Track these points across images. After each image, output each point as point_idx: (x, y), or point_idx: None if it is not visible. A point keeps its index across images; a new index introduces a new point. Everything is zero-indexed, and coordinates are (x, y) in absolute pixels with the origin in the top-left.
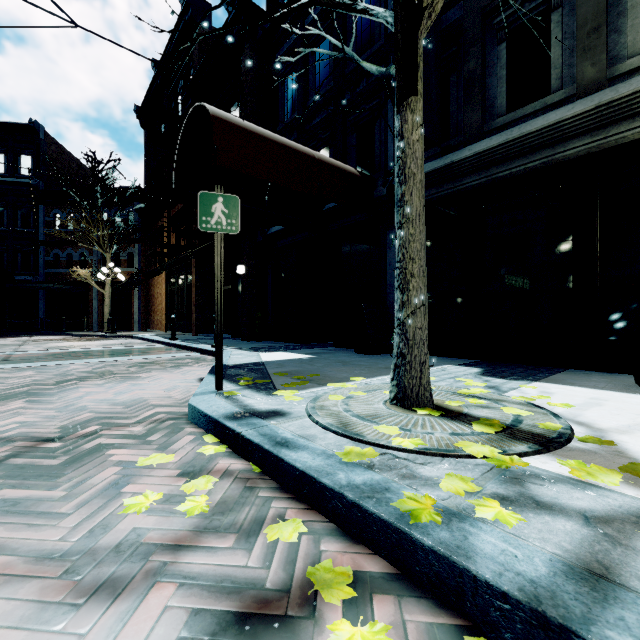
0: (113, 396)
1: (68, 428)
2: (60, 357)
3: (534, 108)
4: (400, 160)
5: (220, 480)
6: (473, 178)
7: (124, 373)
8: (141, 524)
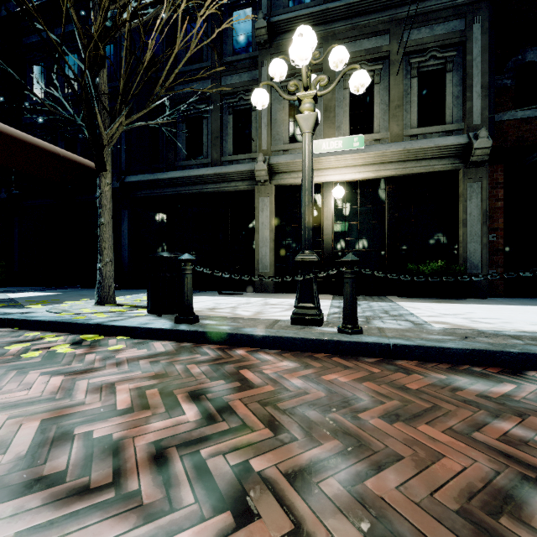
0: None
1: None
2: None
3: (197, 163)
4: (99, 197)
5: None
6: (169, 190)
7: None
8: None
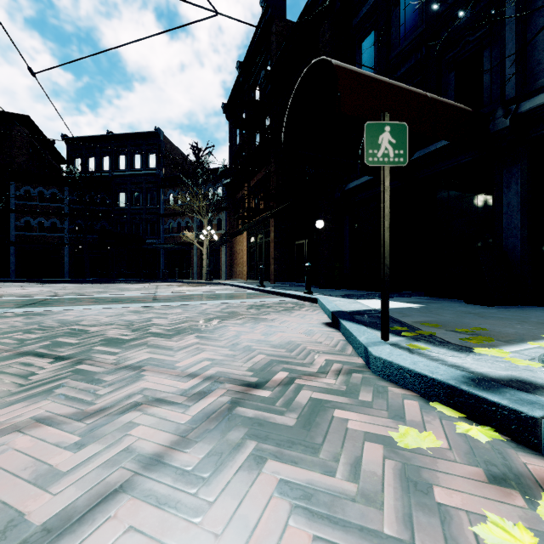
0: (263, 337)
1: (257, 371)
2: (189, 298)
3: None
4: None
5: None
6: None
7: (249, 314)
8: None
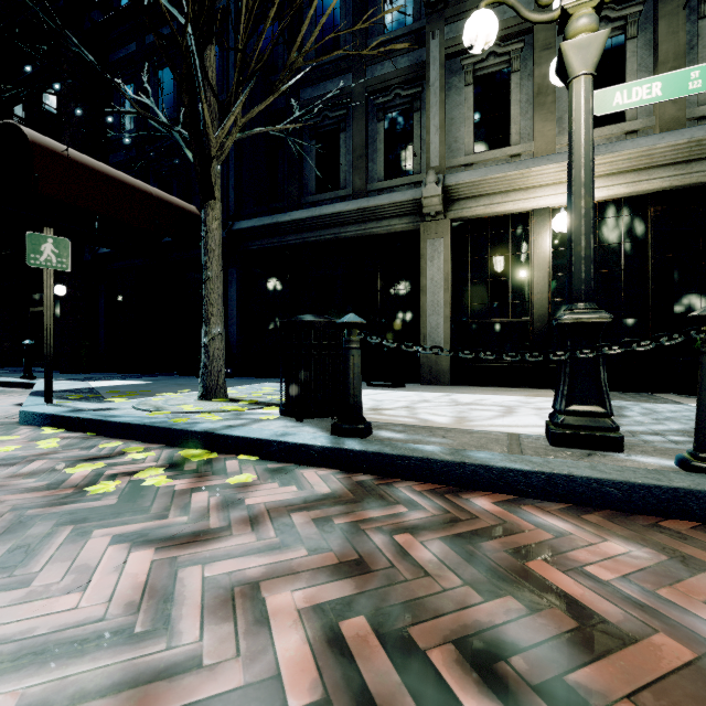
0: None
1: None
2: None
3: (331, 196)
4: (205, 239)
5: (64, 440)
6: (293, 238)
7: None
8: (13, 454)
